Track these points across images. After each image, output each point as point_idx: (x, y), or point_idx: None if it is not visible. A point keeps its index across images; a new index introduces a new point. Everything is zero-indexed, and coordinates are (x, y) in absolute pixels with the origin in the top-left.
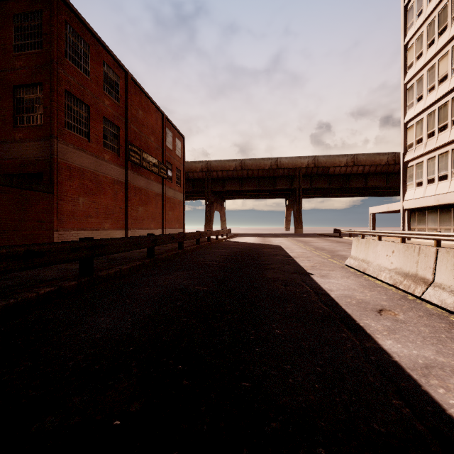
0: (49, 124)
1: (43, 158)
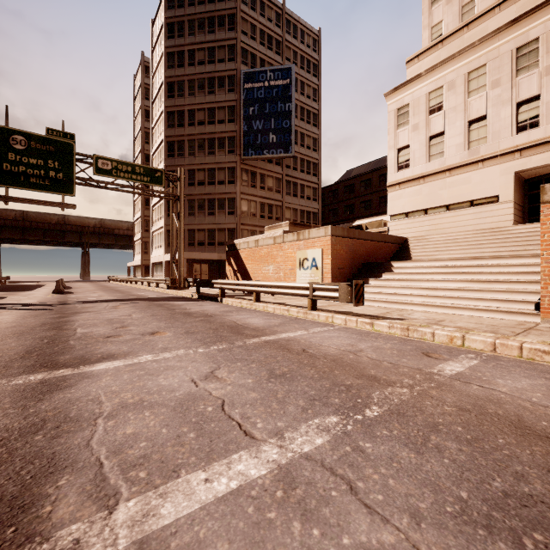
0: None
1: None
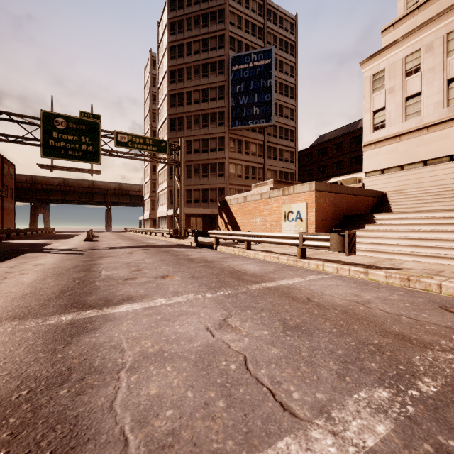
0: None
1: None
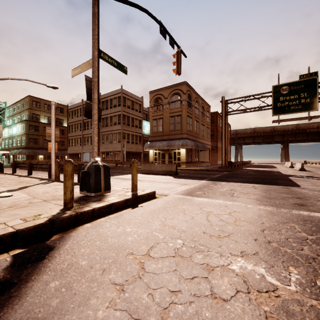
0: (215, 139)
1: (214, 146)
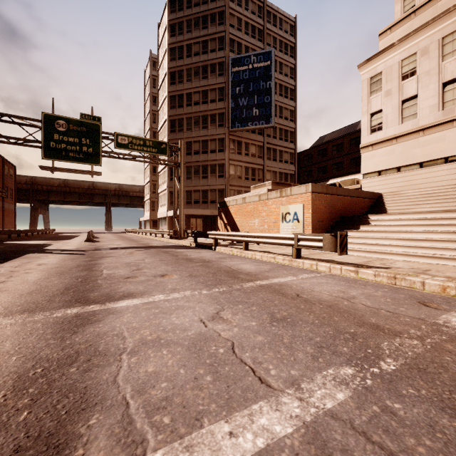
0: None
1: None
